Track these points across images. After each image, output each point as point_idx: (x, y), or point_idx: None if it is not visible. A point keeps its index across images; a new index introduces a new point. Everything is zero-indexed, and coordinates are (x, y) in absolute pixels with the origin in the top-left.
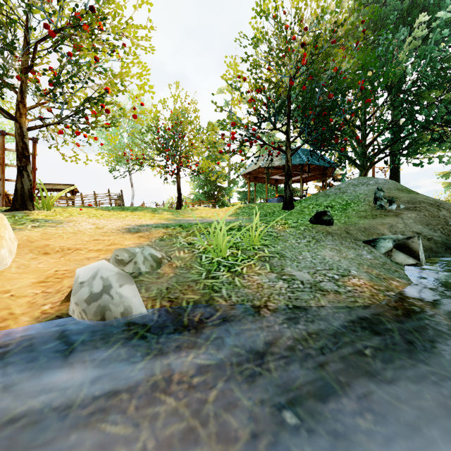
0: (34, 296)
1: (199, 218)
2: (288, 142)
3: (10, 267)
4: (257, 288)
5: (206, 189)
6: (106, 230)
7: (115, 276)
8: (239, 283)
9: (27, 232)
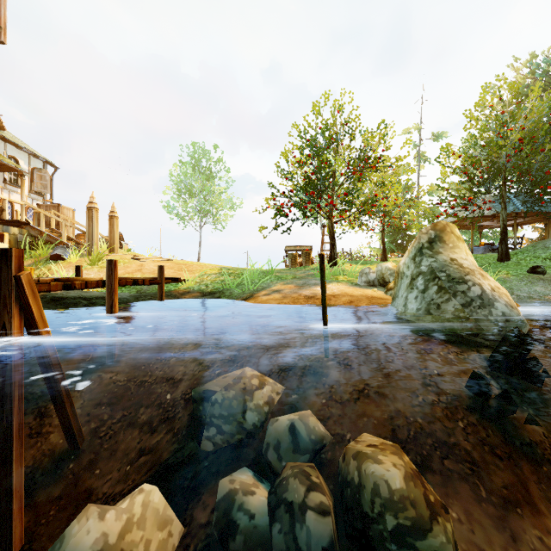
0: None
1: None
2: (503, 205)
3: None
4: None
5: (392, 238)
6: None
7: None
8: None
9: None
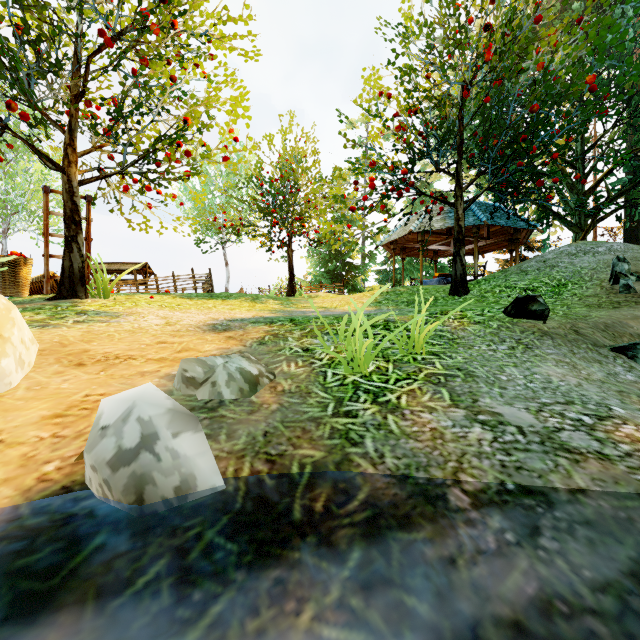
0: (36, 443)
1: (321, 308)
2: (459, 189)
3: (17, 388)
4: (433, 440)
5: (329, 267)
6: (180, 328)
7: (165, 416)
8: (397, 427)
9: (63, 330)
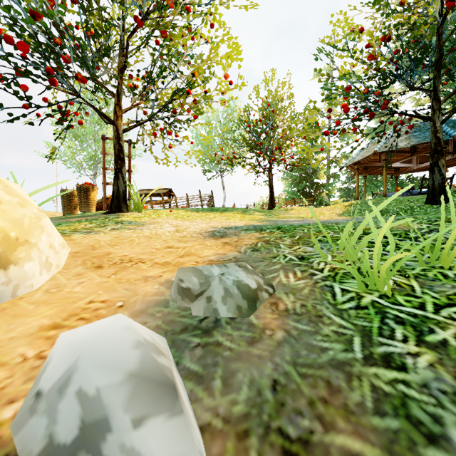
0: (16, 366)
1: (298, 218)
2: (437, 103)
3: (38, 289)
4: None
5: (300, 187)
6: (186, 234)
7: (122, 387)
8: None
9: (100, 235)
